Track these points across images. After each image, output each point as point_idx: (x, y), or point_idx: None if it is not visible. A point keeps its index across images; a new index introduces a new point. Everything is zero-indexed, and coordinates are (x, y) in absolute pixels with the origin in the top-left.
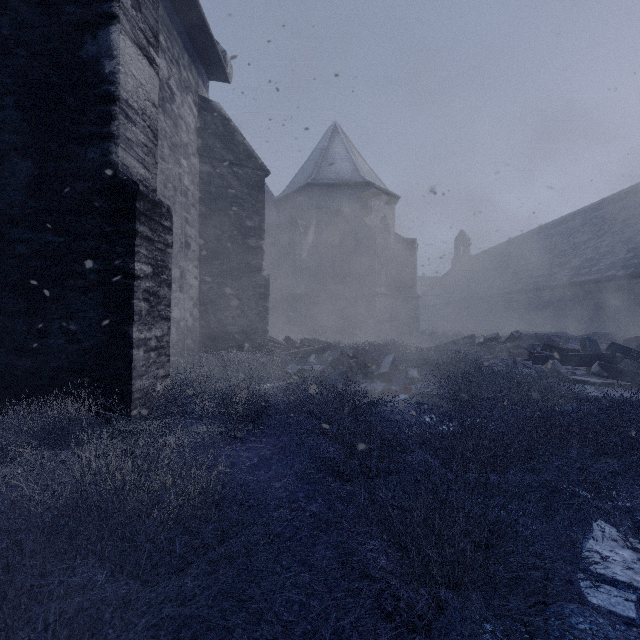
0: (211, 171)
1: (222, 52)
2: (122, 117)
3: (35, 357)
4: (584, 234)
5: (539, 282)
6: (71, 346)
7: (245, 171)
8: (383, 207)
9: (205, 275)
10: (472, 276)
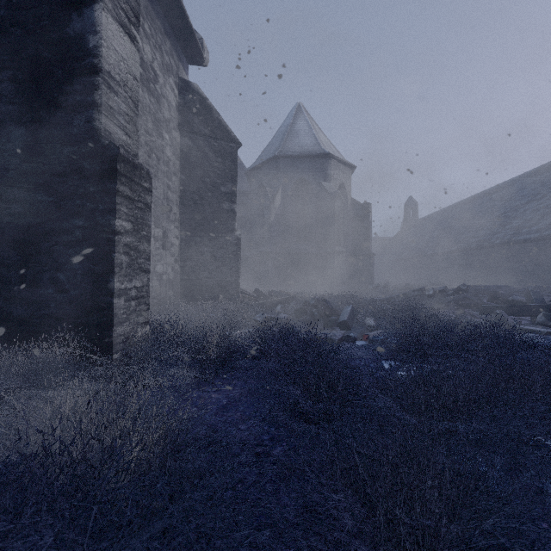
0: (190, 144)
1: (199, 39)
2: (104, 87)
3: (28, 305)
4: (523, 197)
5: (482, 241)
6: (59, 295)
7: (220, 143)
8: (341, 175)
9: (185, 235)
10: (420, 236)
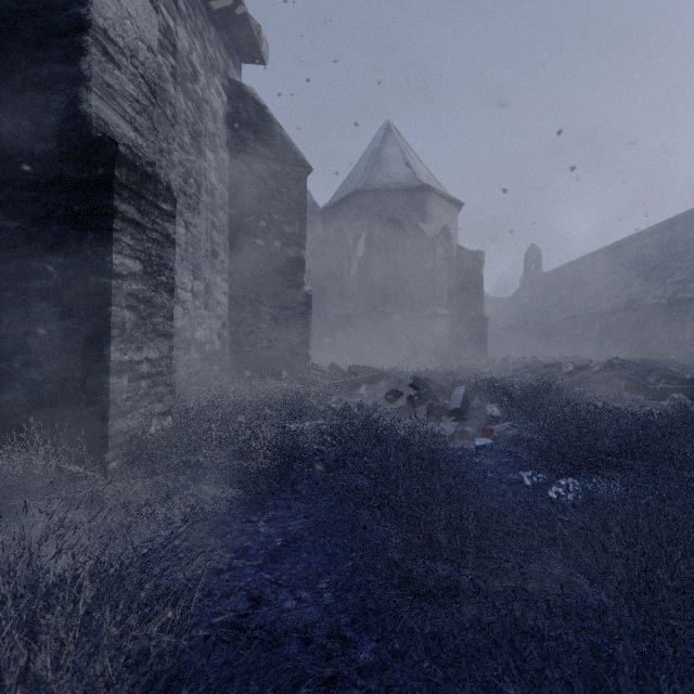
0: (243, 168)
1: (256, 27)
2: (97, 51)
3: None
4: (689, 242)
5: (633, 300)
6: (29, 371)
7: (283, 168)
8: (444, 215)
9: (236, 290)
10: (546, 296)
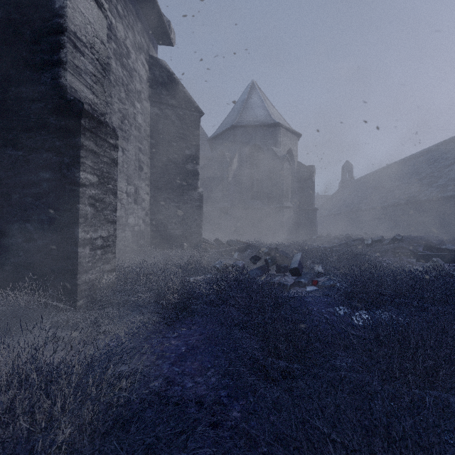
0: (159, 113)
1: (167, 22)
2: (70, 46)
3: None
4: (447, 160)
5: (411, 197)
6: (28, 244)
7: (185, 112)
8: (289, 142)
9: (154, 191)
10: (356, 194)
